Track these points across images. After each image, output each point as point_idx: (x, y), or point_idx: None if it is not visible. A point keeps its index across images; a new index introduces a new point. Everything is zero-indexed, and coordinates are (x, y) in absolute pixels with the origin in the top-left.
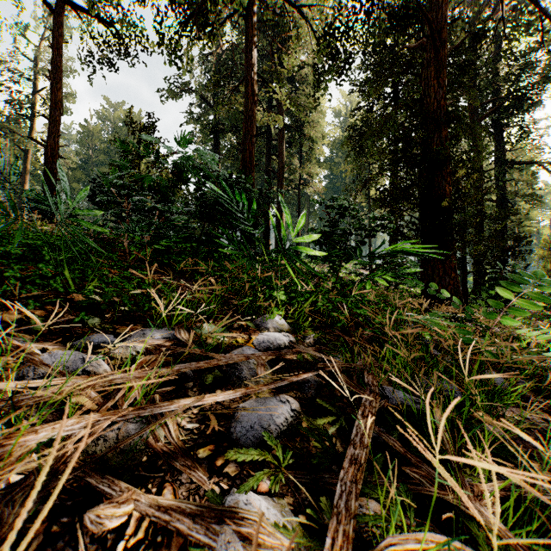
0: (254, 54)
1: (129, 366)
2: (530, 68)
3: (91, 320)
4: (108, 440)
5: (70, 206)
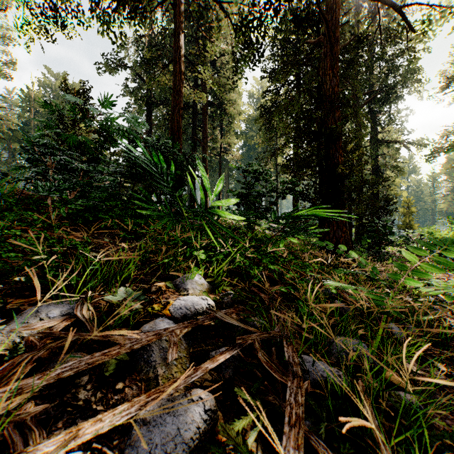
0: (181, 38)
1: (6, 360)
2: (396, 70)
3: None
4: None
5: None
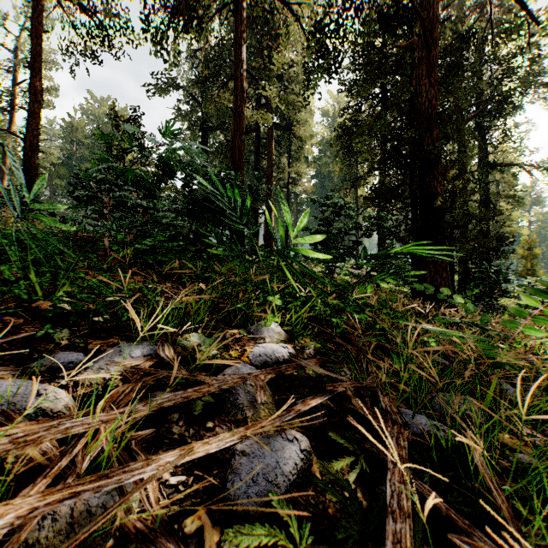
0: (243, 50)
1: (100, 394)
2: (512, 73)
3: (58, 333)
4: (58, 519)
5: (28, 198)
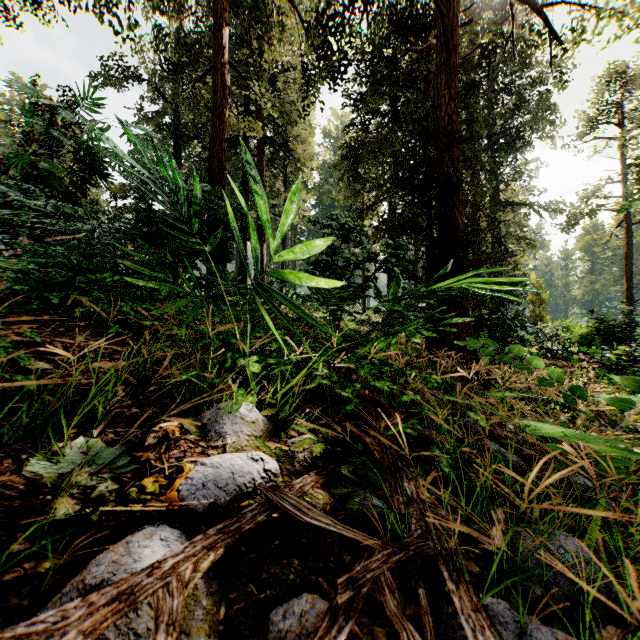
0: (225, 34)
1: None
2: (523, 106)
3: None
4: None
5: None
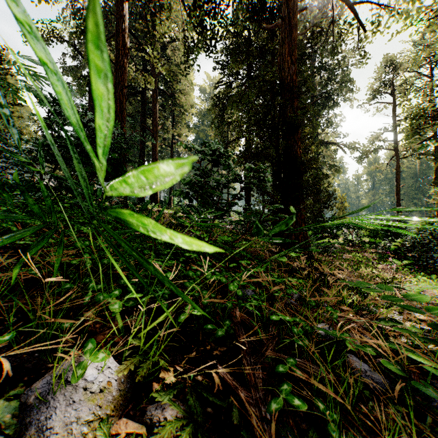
0: (125, 7)
1: None
2: (334, 78)
3: None
4: None
5: None
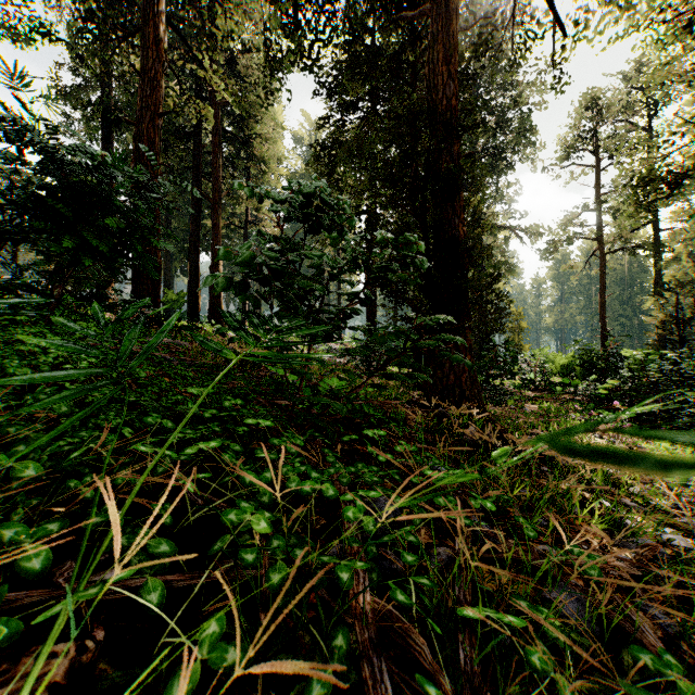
0: None
1: None
2: (506, 125)
3: None
4: None
5: None
